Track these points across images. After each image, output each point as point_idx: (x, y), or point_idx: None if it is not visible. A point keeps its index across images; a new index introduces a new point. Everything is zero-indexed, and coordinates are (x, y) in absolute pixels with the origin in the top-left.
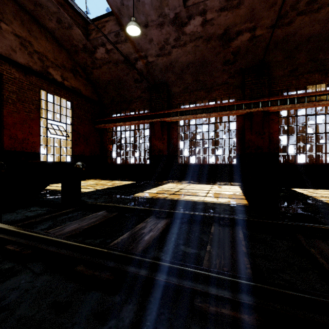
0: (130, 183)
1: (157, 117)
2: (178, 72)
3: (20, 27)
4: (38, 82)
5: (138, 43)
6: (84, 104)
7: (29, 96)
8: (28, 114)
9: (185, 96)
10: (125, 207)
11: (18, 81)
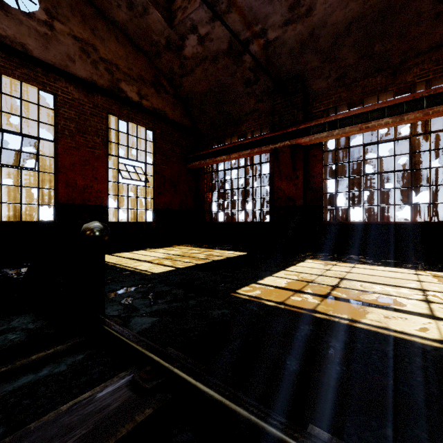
0: (237, 255)
1: (284, 140)
2: (325, 48)
3: (80, 26)
4: (105, 104)
5: (249, 9)
6: (171, 132)
7: (93, 124)
8: (91, 151)
9: (339, 94)
10: (184, 383)
11: (78, 104)
